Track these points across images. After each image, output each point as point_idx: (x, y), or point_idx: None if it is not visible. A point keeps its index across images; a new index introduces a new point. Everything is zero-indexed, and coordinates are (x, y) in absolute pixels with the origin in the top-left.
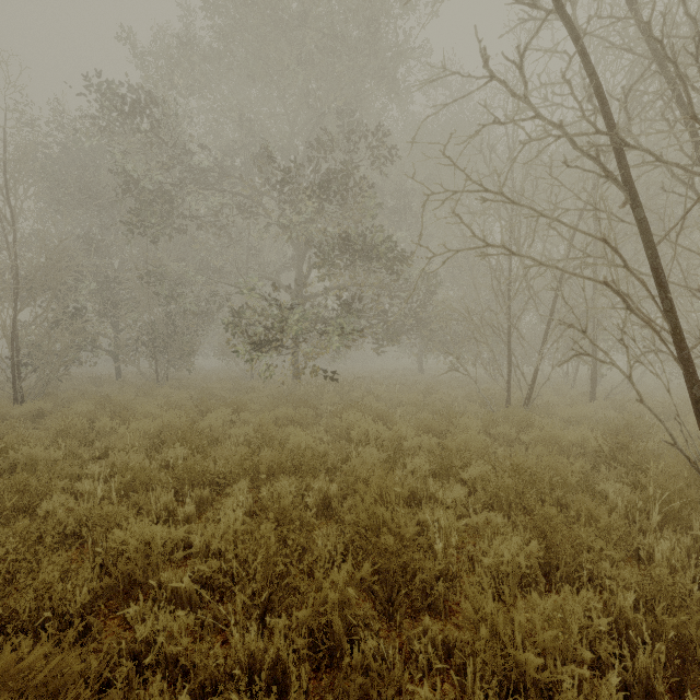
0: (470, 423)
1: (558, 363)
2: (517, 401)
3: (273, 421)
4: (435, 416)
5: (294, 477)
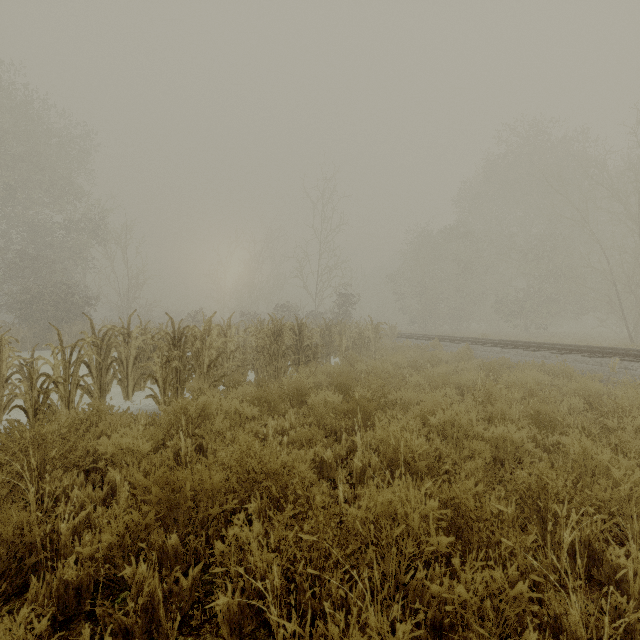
0: (594, 340)
1: None
2: None
3: None
4: None
5: None
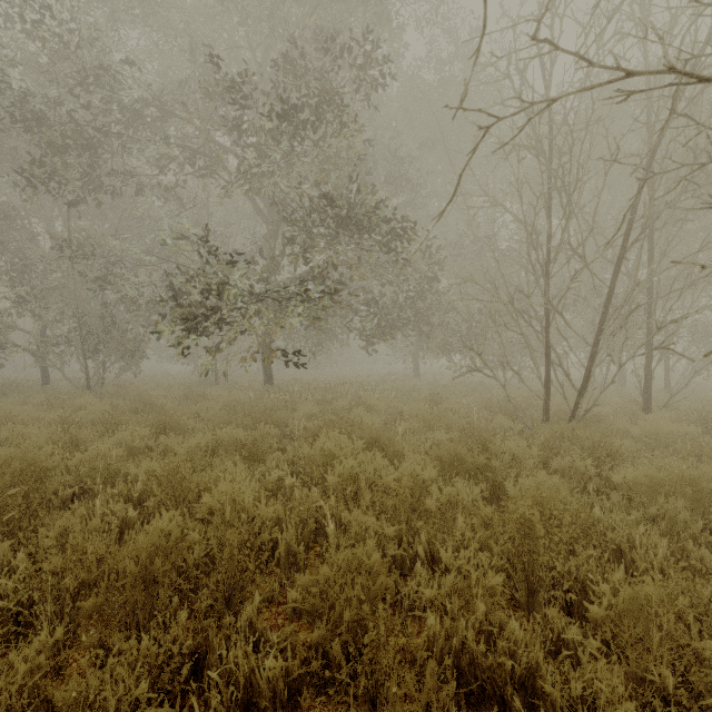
0: (521, 452)
1: (630, 359)
2: (554, 412)
3: (215, 447)
4: (452, 434)
5: (199, 593)
